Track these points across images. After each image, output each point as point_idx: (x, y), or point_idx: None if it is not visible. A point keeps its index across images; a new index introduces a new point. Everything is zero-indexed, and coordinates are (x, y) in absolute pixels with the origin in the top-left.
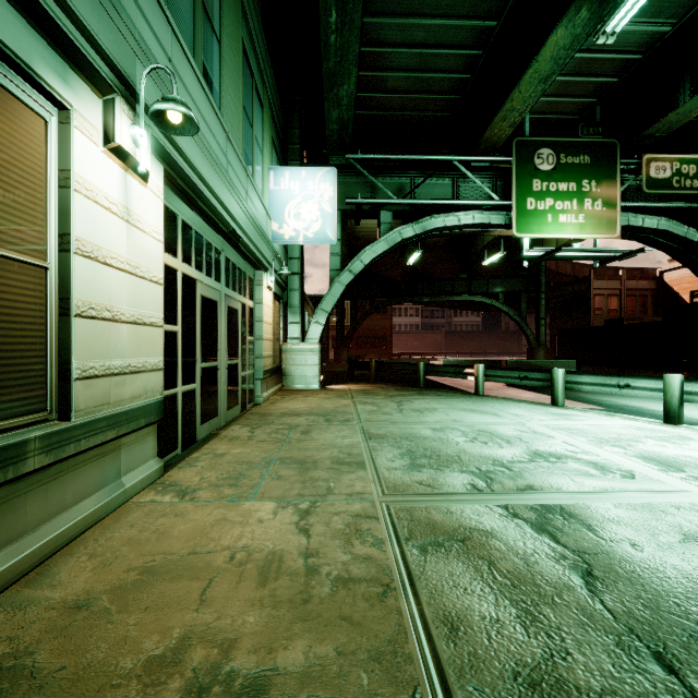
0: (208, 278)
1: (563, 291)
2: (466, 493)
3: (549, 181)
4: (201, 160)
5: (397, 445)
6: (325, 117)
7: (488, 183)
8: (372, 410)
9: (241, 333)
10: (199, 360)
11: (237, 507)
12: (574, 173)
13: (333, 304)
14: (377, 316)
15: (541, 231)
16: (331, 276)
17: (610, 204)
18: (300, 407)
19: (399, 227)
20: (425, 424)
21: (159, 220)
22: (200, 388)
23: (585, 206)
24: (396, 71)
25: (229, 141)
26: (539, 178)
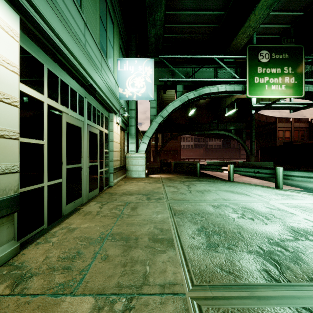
0: (73, 112)
1: (262, 129)
2: (266, 285)
3: (266, 68)
4: (60, 27)
5: (193, 221)
6: (148, 33)
7: (232, 70)
8: (174, 191)
9: (99, 147)
10: (64, 163)
11: (55, 307)
12: (279, 63)
13: (152, 133)
14: (173, 141)
15: (262, 94)
16: (151, 119)
17: (299, 79)
18: (133, 188)
19: (186, 93)
20: (207, 202)
21: (13, 56)
22: (65, 181)
23: (285, 81)
24: (185, 10)
25: (87, 28)
26: (261, 66)
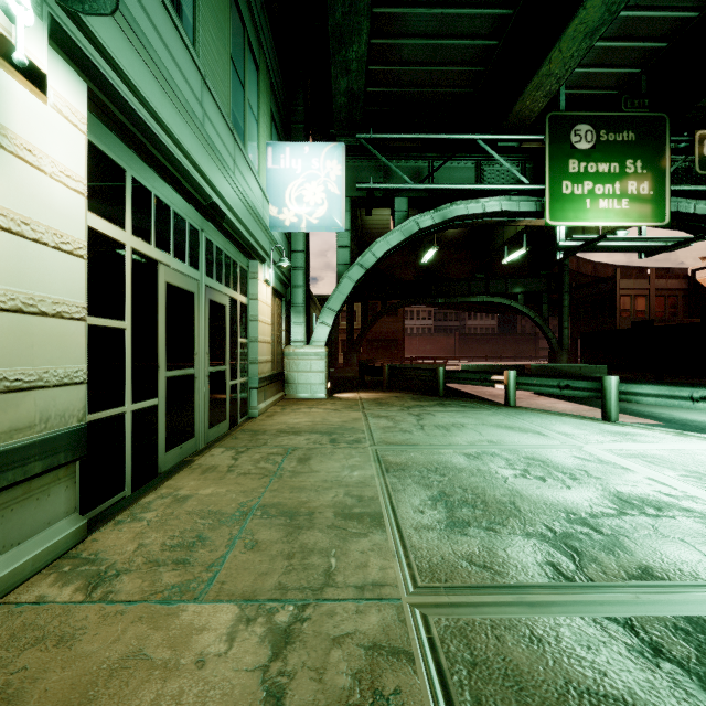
0: (179, 262)
1: (586, 292)
2: (548, 585)
3: (587, 161)
4: (157, 95)
5: (424, 482)
6: (332, 87)
7: (515, 166)
8: (387, 426)
9: (230, 333)
10: (163, 367)
11: (171, 619)
12: (616, 152)
13: (341, 303)
14: (389, 319)
15: (578, 219)
16: (339, 271)
17: (658, 187)
18: (301, 421)
19: (416, 215)
20: (456, 448)
21: (77, 161)
22: (164, 404)
23: (629, 190)
24: (413, 37)
25: (207, 88)
26: (576, 158)
